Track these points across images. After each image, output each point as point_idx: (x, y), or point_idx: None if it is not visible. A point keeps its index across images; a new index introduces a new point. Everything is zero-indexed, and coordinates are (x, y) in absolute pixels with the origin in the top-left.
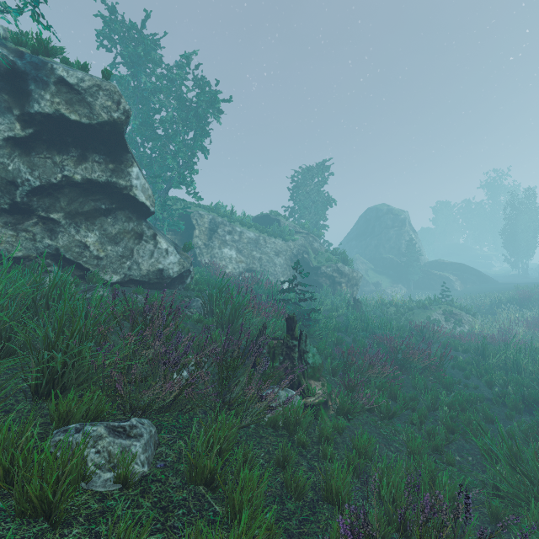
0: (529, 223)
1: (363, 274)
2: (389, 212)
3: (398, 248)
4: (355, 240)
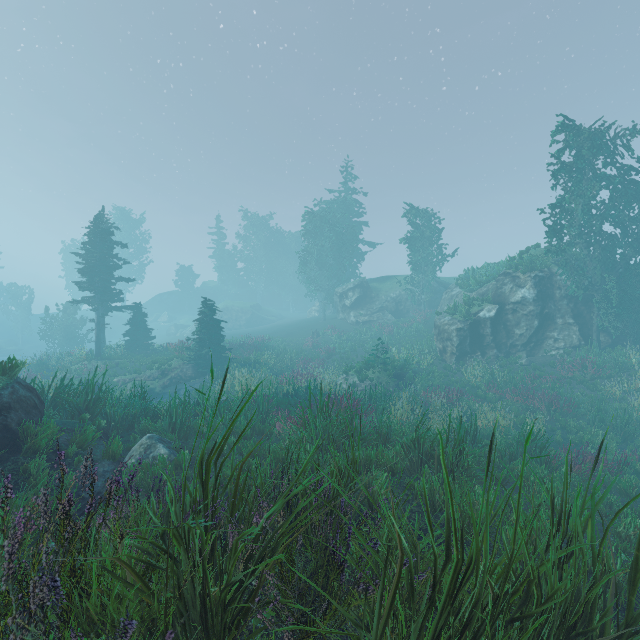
0: None
1: None
2: None
3: None
4: None
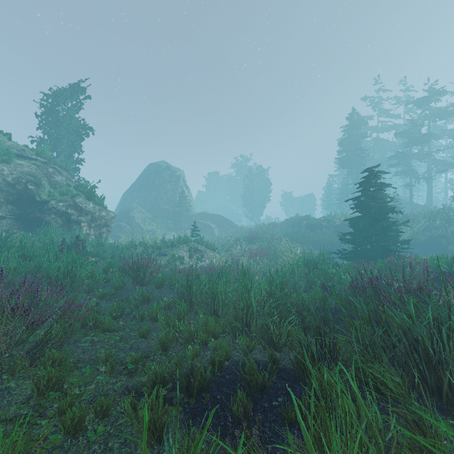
0: (260, 190)
1: (139, 223)
2: (167, 168)
3: (174, 201)
4: (137, 191)
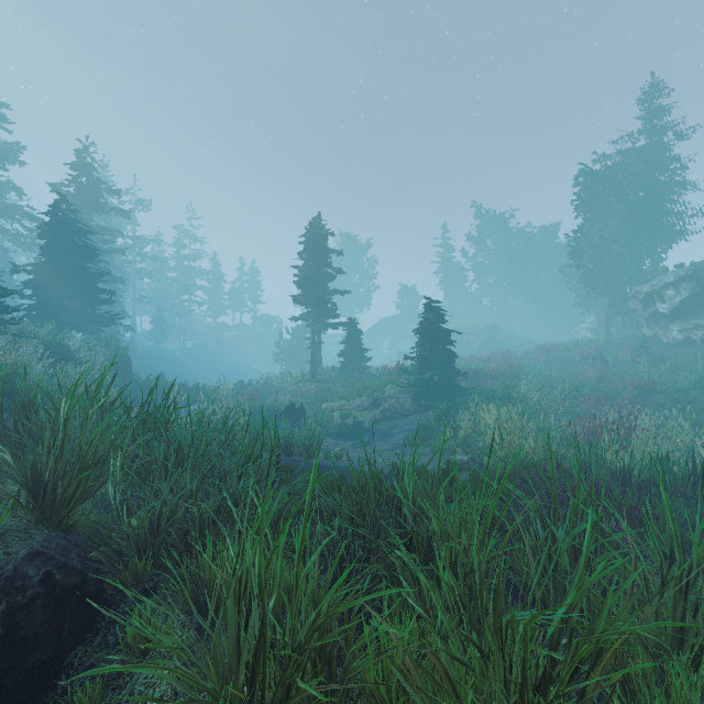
0: None
1: None
2: None
3: None
4: None
